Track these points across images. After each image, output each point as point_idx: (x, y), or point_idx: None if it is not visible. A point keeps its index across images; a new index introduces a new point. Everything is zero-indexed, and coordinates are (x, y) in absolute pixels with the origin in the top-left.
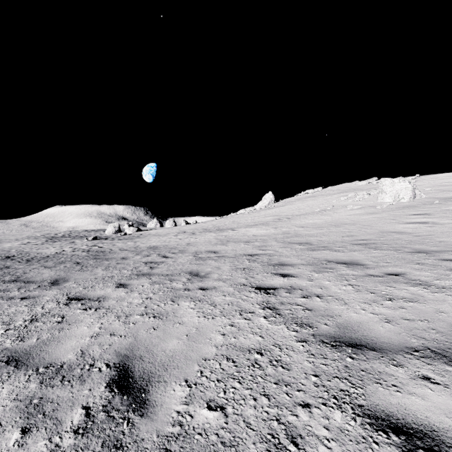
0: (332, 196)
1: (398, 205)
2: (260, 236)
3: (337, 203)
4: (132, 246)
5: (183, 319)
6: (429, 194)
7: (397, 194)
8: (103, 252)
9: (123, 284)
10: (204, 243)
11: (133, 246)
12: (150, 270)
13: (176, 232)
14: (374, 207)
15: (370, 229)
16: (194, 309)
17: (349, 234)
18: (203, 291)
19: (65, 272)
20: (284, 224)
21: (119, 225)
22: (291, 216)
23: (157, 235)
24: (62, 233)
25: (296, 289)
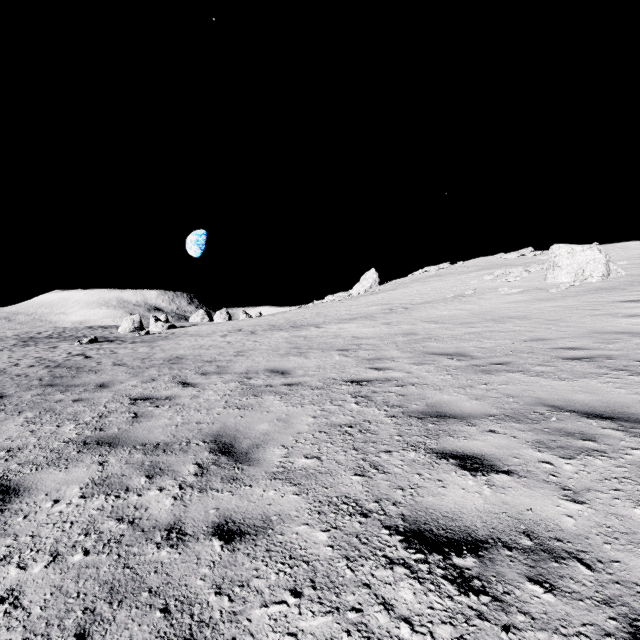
0: (468, 275)
1: (585, 286)
2: (366, 339)
3: (480, 284)
4: (140, 357)
5: None
6: (629, 270)
7: (581, 270)
8: (79, 369)
9: (13, 488)
10: (267, 351)
11: (142, 355)
12: (127, 427)
13: (227, 329)
14: (546, 291)
15: (566, 326)
16: None
17: (534, 335)
18: (223, 549)
19: None
20: (401, 318)
21: (140, 319)
22: (409, 305)
23: (196, 335)
24: (50, 331)
25: (561, 560)
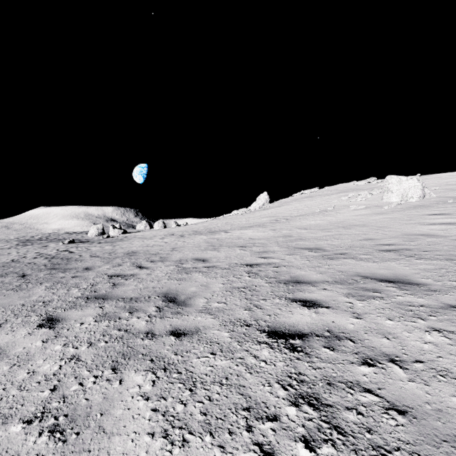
0: (331, 196)
1: (408, 204)
2: (258, 240)
3: (338, 203)
4: (107, 252)
5: (114, 445)
6: (439, 193)
7: (405, 193)
8: (68, 259)
9: (55, 318)
10: (192, 247)
11: (108, 251)
12: (110, 290)
13: (163, 234)
14: (381, 207)
15: (389, 231)
16: (148, 401)
17: (366, 237)
18: (176, 339)
19: None
20: (283, 226)
21: (102, 227)
22: (289, 217)
23: (143, 238)
24: (39, 235)
25: (341, 340)
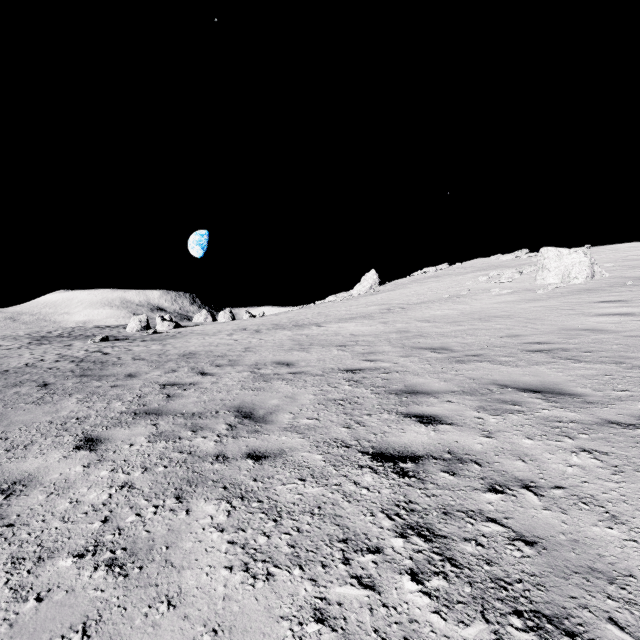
0: (464, 276)
1: (570, 287)
2: (363, 337)
3: (475, 285)
4: (155, 353)
5: (186, 579)
6: (614, 272)
7: (567, 272)
8: (103, 363)
9: (95, 438)
10: (272, 347)
11: (157, 352)
12: (164, 403)
13: (232, 328)
14: (533, 292)
15: (541, 324)
16: (223, 533)
17: (510, 332)
18: (254, 463)
19: (3, 407)
20: (397, 318)
21: (146, 319)
22: (406, 305)
23: (203, 334)
24: (59, 331)
25: (465, 463)
